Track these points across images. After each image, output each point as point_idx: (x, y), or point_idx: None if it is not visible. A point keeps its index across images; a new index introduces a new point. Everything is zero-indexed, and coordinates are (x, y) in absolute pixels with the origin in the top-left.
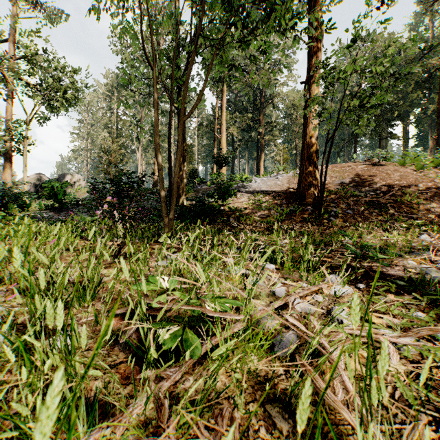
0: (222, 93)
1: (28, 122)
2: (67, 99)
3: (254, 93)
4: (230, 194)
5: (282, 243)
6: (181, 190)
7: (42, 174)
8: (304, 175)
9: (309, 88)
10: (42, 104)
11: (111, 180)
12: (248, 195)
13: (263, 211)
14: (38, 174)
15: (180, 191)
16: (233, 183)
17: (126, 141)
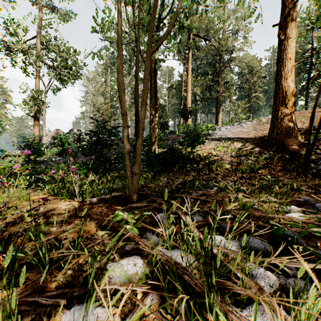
0: (188, 59)
1: (46, 91)
2: (73, 74)
3: (213, 59)
4: (199, 141)
5: (296, 216)
6: (153, 139)
7: (60, 130)
8: (280, 120)
9: (285, 28)
10: (56, 78)
11: (92, 131)
12: (215, 142)
13: (233, 158)
14: (57, 129)
15: (152, 139)
16: (202, 130)
17: (116, 104)
